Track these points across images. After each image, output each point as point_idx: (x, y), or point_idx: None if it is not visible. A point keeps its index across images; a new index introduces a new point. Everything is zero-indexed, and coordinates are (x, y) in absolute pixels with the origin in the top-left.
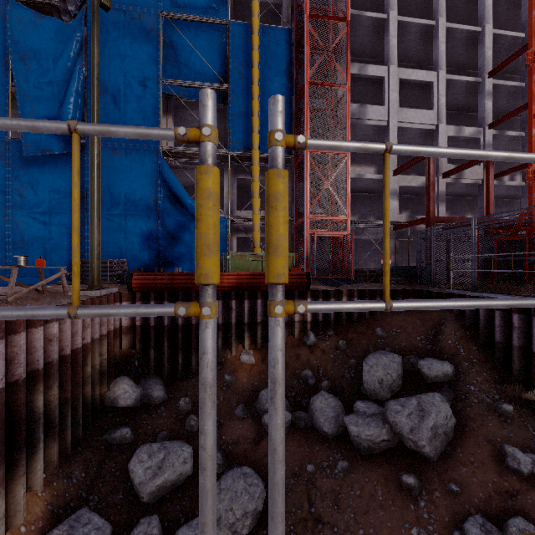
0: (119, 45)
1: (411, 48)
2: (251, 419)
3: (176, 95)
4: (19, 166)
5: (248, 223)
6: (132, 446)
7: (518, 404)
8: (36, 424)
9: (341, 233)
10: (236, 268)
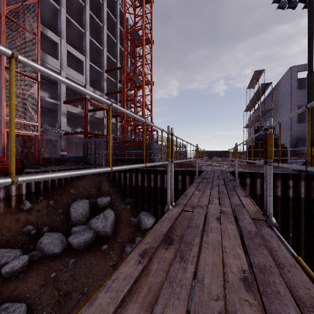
0: None
1: (71, 35)
2: None
3: None
4: None
5: None
6: None
7: (129, 205)
8: None
9: (33, 133)
10: None
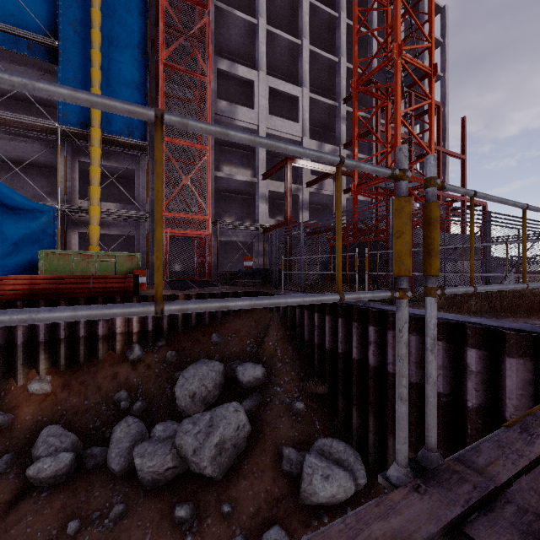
0: None
1: (283, 61)
2: (15, 472)
3: None
4: None
5: None
6: None
7: (314, 399)
8: None
9: (202, 233)
10: (54, 270)
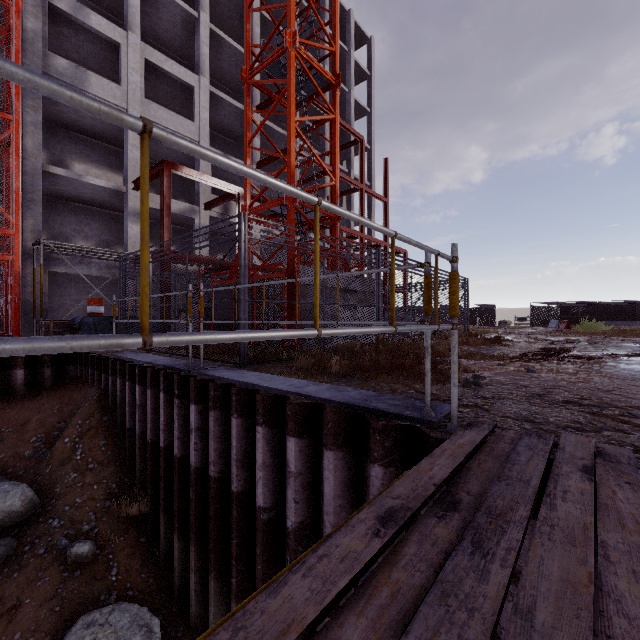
0: None
1: (175, 34)
2: None
3: None
4: None
5: None
6: None
7: (126, 525)
8: None
9: None
10: None
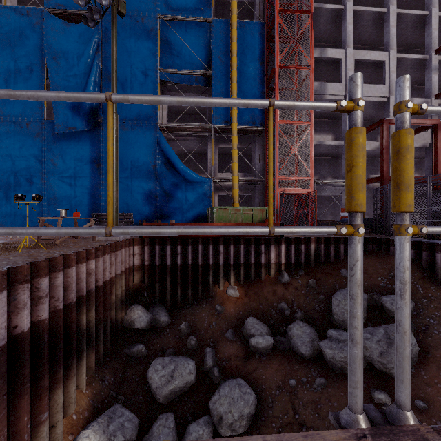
0: (127, 43)
1: (364, 32)
2: (239, 341)
3: (171, 81)
4: (52, 141)
5: (227, 183)
6: (146, 359)
7: None
8: (81, 337)
9: (306, 191)
10: (220, 220)
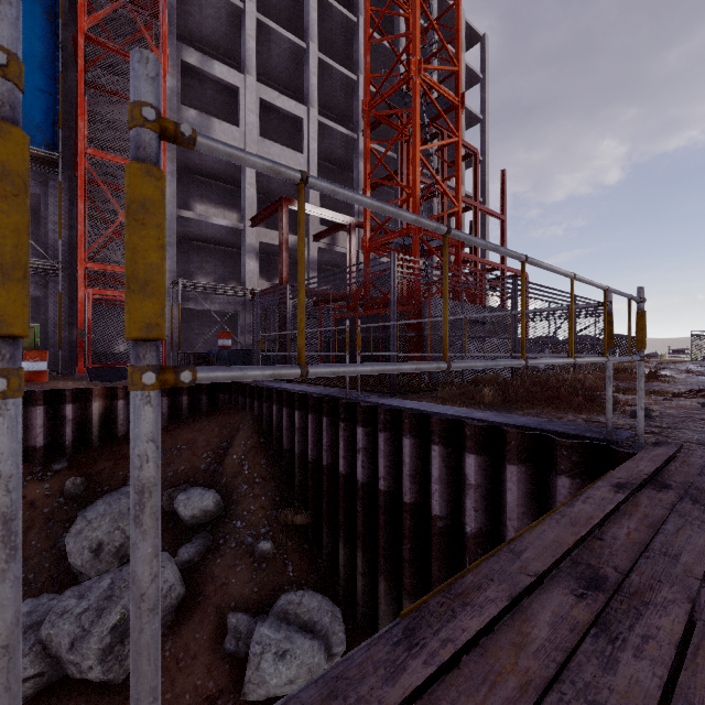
0: None
1: (284, 68)
2: None
3: None
4: None
5: None
6: None
7: (292, 533)
8: None
9: None
10: None
